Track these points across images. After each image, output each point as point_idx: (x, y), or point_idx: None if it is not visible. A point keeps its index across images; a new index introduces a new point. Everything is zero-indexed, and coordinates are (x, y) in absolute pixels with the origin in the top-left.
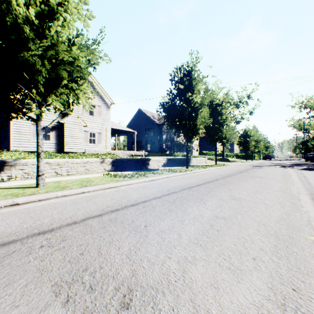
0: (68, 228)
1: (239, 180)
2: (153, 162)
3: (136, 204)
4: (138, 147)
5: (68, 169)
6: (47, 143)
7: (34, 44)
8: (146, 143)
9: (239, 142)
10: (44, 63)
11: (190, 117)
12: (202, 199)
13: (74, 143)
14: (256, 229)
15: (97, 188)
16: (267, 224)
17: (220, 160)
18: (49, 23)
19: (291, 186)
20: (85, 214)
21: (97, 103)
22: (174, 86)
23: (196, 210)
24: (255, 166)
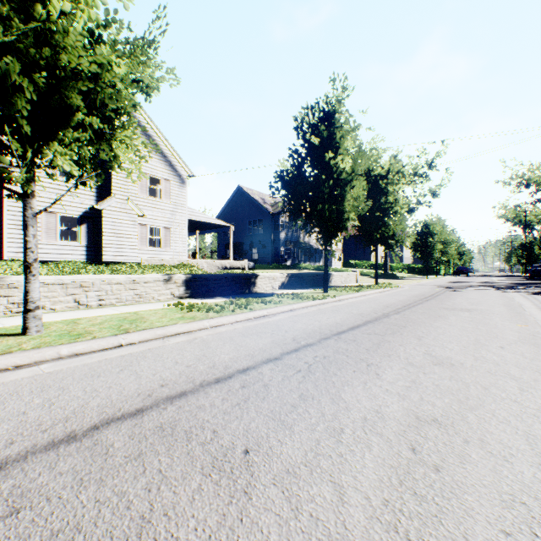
0: (45, 461)
1: (430, 317)
2: (263, 281)
3: (227, 378)
4: (236, 253)
5: (101, 294)
6: (71, 245)
7: (7, 30)
8: (251, 246)
9: (414, 245)
10: (36, 74)
11: (331, 198)
12: (370, 364)
13: (122, 247)
14: (536, 463)
15: (150, 336)
16: None
17: (380, 277)
18: None
19: (539, 329)
20: (103, 409)
21: (164, 175)
22: (302, 140)
23: (365, 395)
24: (446, 287)
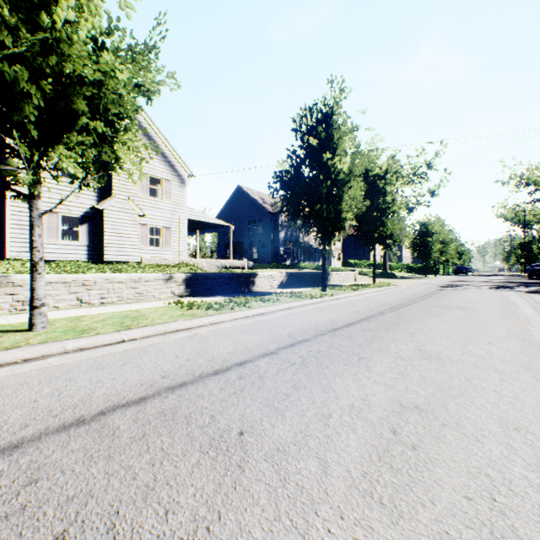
0: (58, 441)
1: (424, 315)
2: (262, 280)
3: (225, 371)
4: (236, 253)
5: (103, 292)
6: (73, 245)
7: (16, 39)
8: (251, 246)
9: (413, 244)
10: (42, 81)
11: (329, 198)
12: (361, 358)
13: (122, 246)
14: (505, 443)
15: (152, 332)
16: (524, 427)
17: (379, 276)
18: (54, 4)
19: (528, 326)
20: (109, 397)
21: (164, 175)
22: (300, 141)
23: (354, 385)
24: (444, 286)
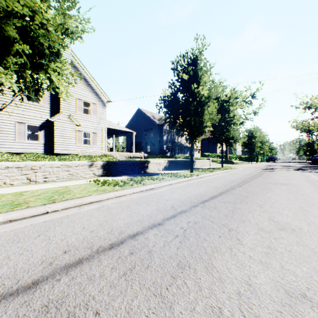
0: None
1: (262, 189)
2: (152, 165)
3: (119, 244)
4: (137, 148)
5: (45, 174)
6: (34, 143)
7: None
8: (146, 144)
9: (243, 143)
10: None
11: (195, 113)
12: (230, 230)
13: (66, 144)
14: None
15: (70, 205)
16: None
17: (223, 162)
18: None
19: None
20: (3, 281)
21: (92, 101)
22: (177, 76)
23: (233, 263)
24: (265, 169)
